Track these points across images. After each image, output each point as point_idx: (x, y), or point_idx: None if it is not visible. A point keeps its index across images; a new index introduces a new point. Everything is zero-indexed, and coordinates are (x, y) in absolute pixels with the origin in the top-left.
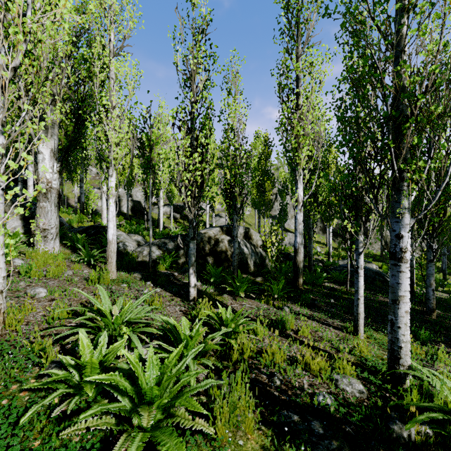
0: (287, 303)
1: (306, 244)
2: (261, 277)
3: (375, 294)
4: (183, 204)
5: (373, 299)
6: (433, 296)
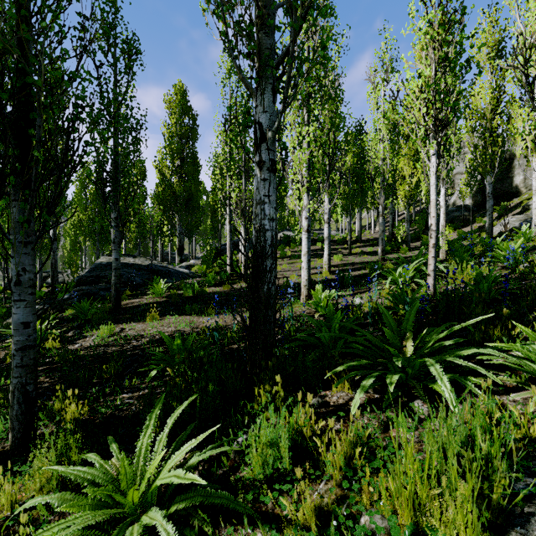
0: None
1: None
2: None
3: None
4: None
5: None
6: None
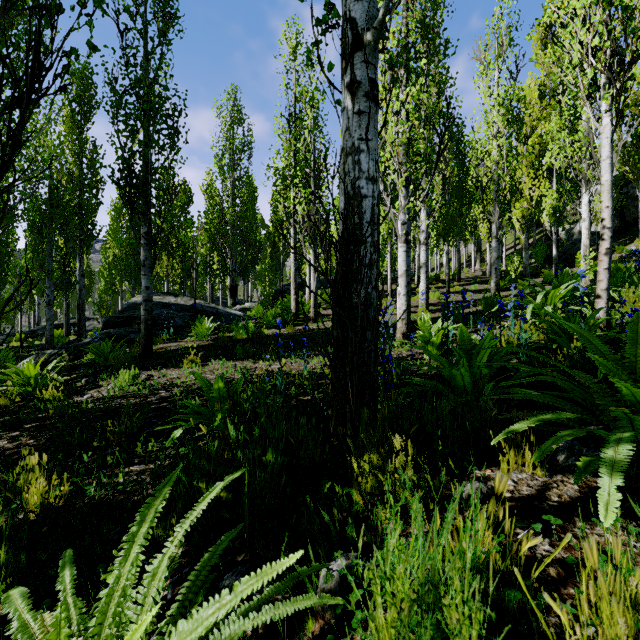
0: None
1: None
2: None
3: None
4: None
5: None
6: None
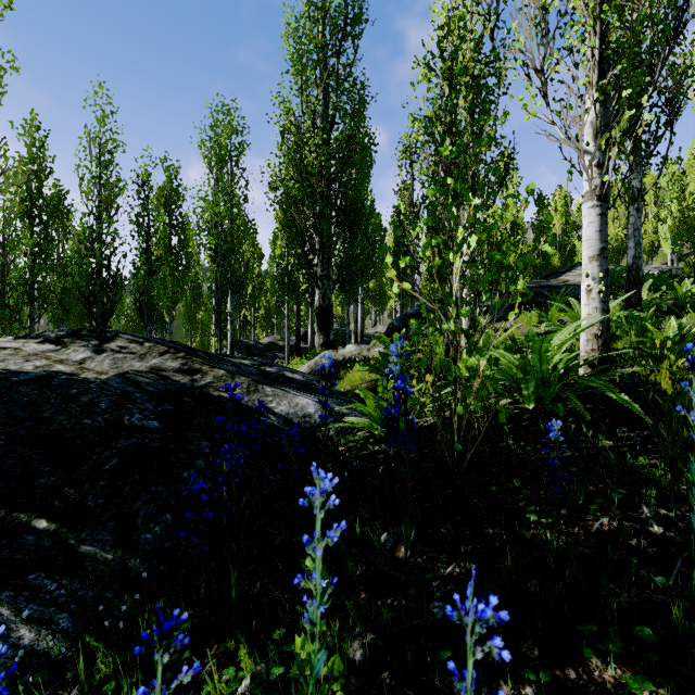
0: None
1: None
2: None
3: None
4: None
5: None
6: None
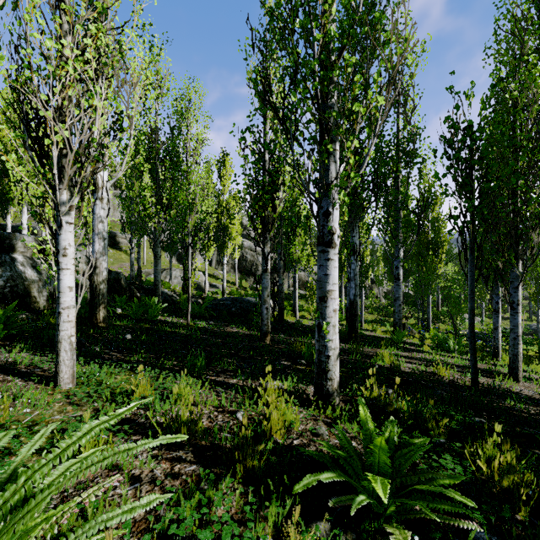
0: (0, 347)
1: (186, 277)
2: (28, 313)
3: (226, 325)
4: (15, 224)
5: (215, 330)
6: (267, 315)
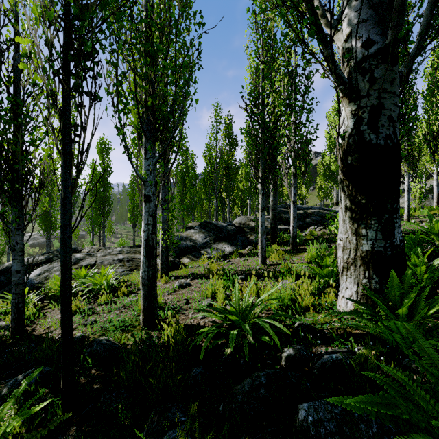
0: None
1: None
2: None
3: None
4: None
5: None
6: None
